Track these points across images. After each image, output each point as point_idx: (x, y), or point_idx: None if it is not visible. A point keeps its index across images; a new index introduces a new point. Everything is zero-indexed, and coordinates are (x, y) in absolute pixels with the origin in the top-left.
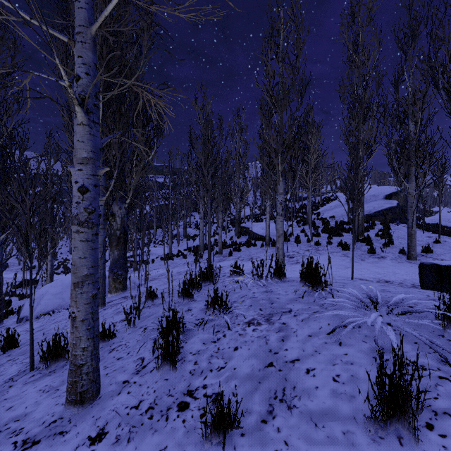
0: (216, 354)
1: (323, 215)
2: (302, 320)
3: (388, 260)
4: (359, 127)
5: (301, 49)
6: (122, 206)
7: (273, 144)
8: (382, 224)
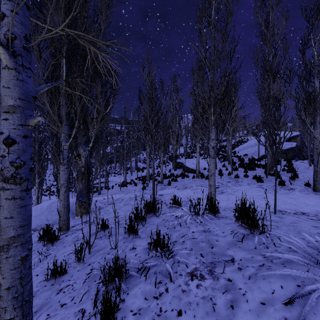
0: (158, 318)
1: (238, 153)
2: (249, 277)
3: (297, 191)
4: (269, 86)
5: (231, 17)
6: (86, 149)
7: (207, 98)
8: (286, 160)
